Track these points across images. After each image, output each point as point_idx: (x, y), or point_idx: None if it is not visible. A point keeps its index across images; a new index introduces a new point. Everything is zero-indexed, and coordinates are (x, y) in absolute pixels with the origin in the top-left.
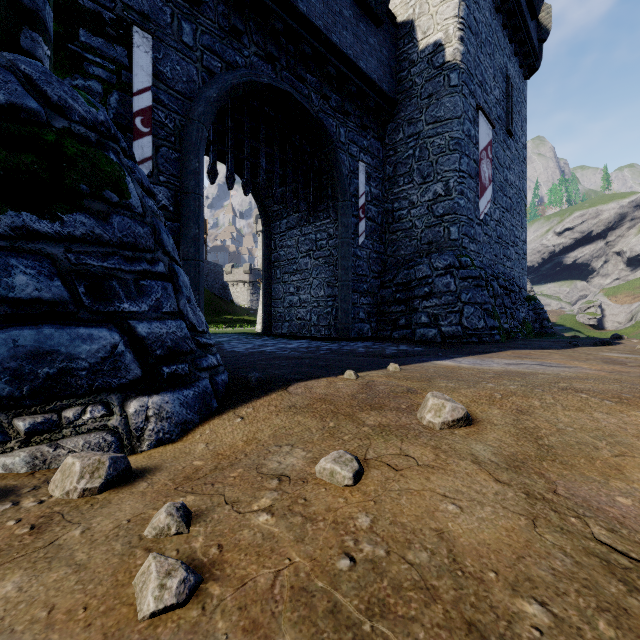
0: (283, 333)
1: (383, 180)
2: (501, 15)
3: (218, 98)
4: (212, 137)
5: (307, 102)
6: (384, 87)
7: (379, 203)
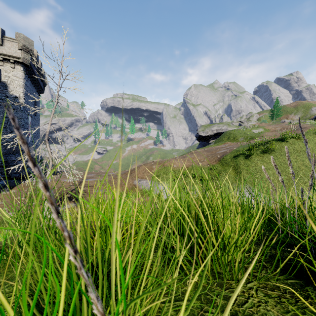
0: None
1: None
2: (33, 83)
3: None
4: None
5: None
6: None
7: None
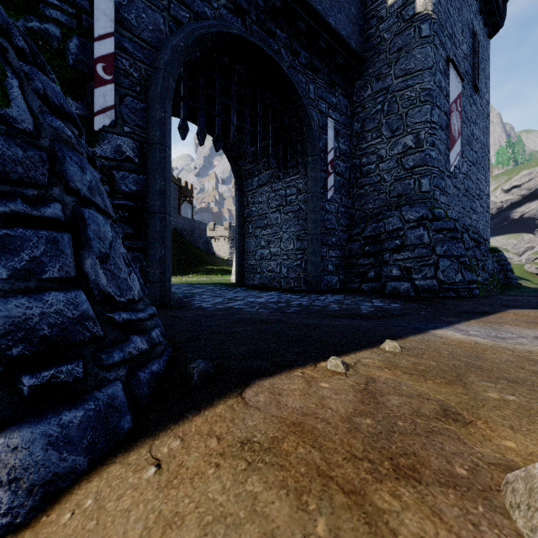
0: (255, 284)
1: (351, 136)
2: None
3: (185, 47)
4: (183, 93)
5: (277, 56)
6: (352, 44)
7: (347, 159)
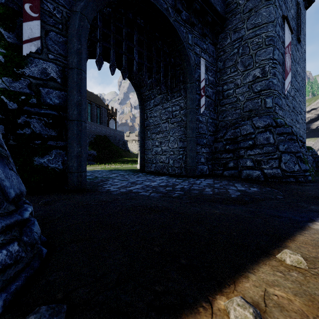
0: (151, 171)
1: (216, 72)
2: None
3: None
4: (99, 36)
5: (166, 11)
6: (217, 8)
7: (213, 86)
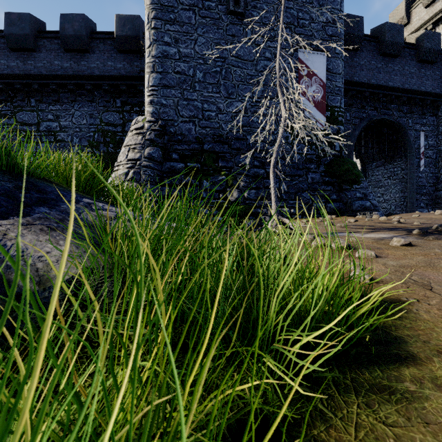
0: None
1: (437, 135)
2: None
3: (358, 133)
4: None
5: (392, 118)
6: (437, 91)
7: (434, 148)
